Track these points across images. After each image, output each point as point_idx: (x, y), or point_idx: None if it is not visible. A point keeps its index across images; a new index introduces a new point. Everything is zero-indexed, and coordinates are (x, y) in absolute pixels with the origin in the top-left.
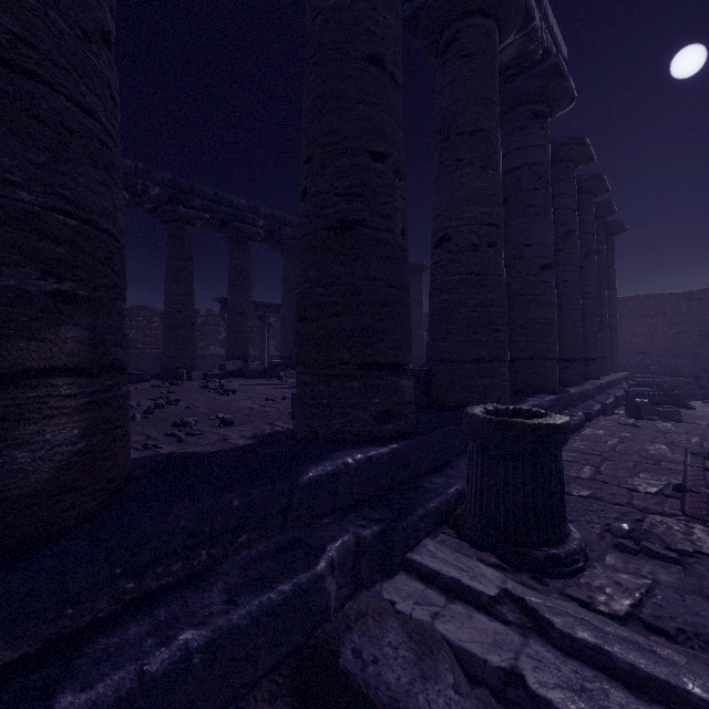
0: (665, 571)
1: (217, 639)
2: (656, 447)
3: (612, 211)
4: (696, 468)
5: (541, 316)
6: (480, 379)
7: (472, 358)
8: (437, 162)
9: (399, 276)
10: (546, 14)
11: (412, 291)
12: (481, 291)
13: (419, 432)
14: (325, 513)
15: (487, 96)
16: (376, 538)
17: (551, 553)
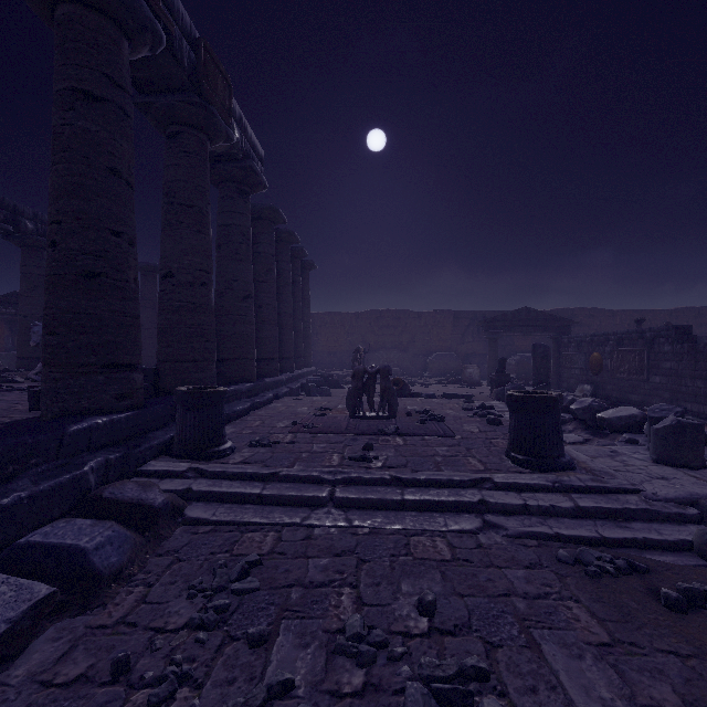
0: (264, 449)
1: (34, 495)
2: (303, 408)
3: (304, 255)
4: (311, 415)
5: (244, 330)
6: (195, 373)
7: (190, 359)
8: (164, 217)
9: (133, 309)
10: (246, 130)
11: (146, 291)
12: (196, 315)
13: (147, 407)
14: (83, 451)
15: (201, 185)
16: (118, 460)
17: (215, 450)
